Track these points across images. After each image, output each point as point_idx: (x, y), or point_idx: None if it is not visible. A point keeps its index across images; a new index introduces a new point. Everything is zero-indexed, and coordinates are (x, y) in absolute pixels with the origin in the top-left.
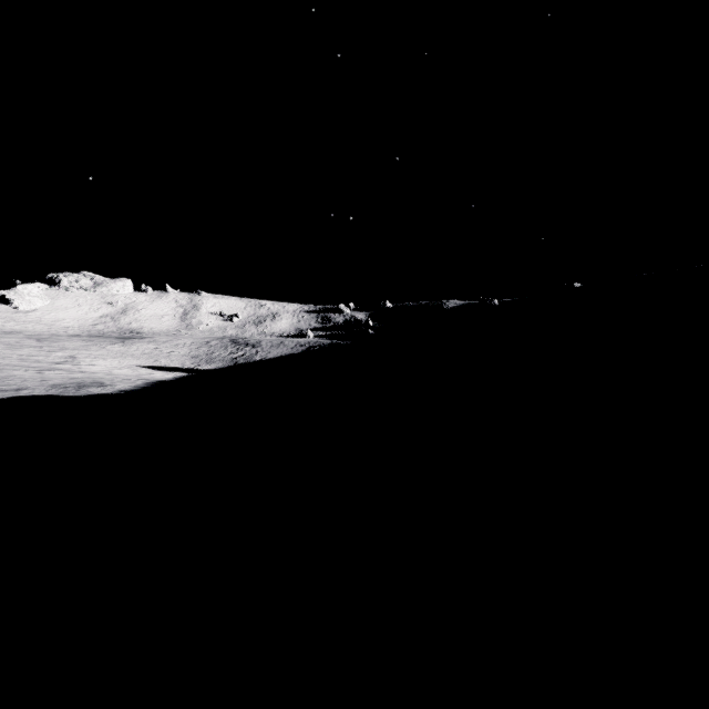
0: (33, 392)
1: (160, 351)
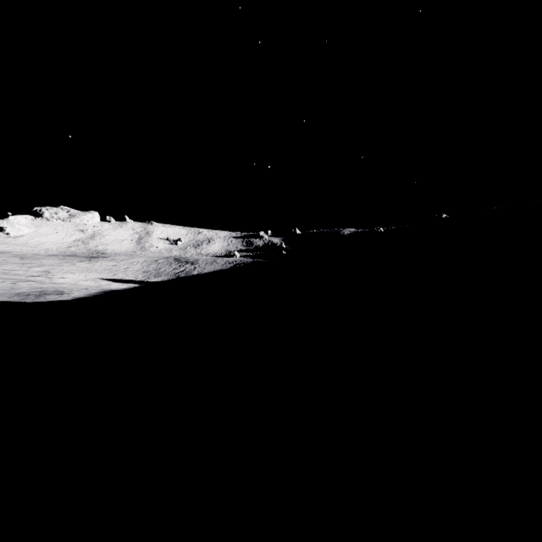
0: None
1: (118, 267)
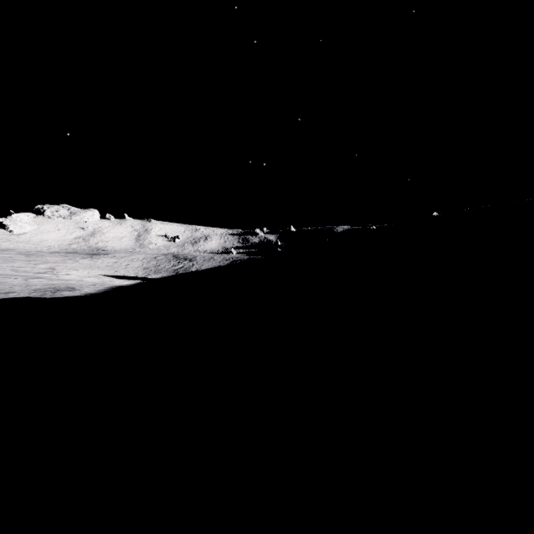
0: (19, 295)
1: (119, 264)
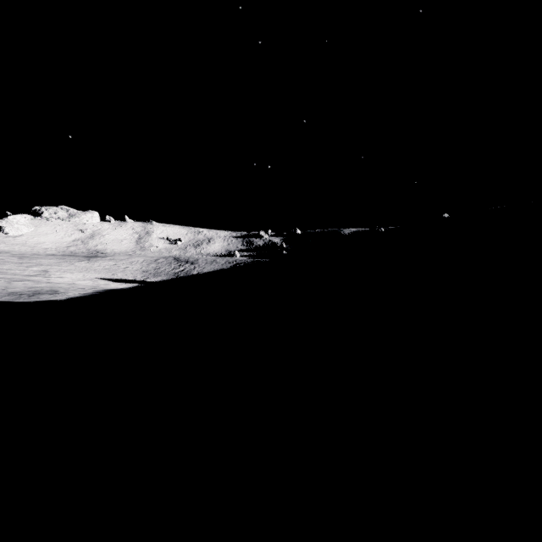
0: None
1: (117, 267)
